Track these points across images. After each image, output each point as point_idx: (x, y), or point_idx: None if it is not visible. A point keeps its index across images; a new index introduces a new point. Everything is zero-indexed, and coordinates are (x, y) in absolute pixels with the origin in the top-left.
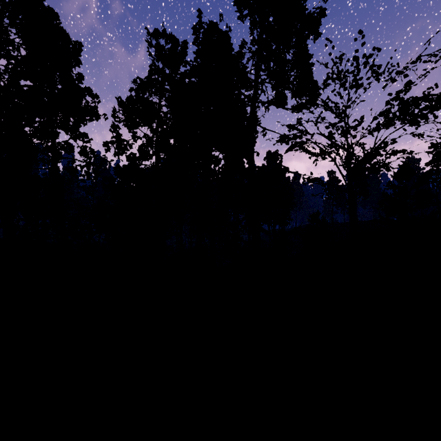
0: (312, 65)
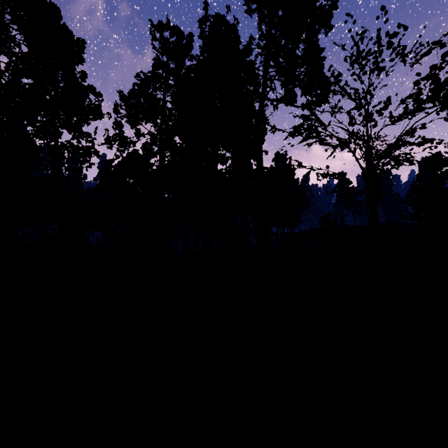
0: (324, 59)
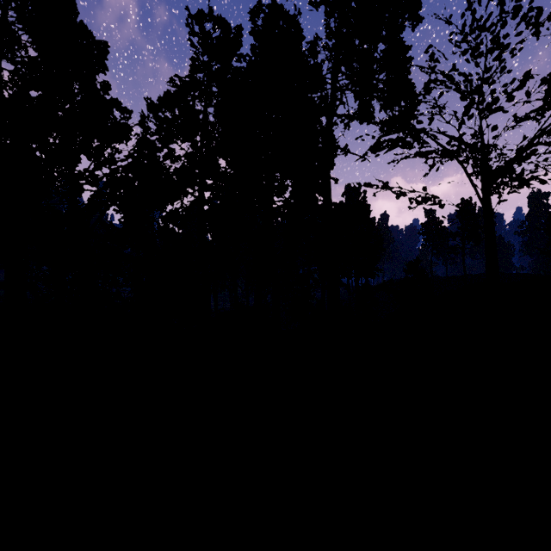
0: (410, 60)
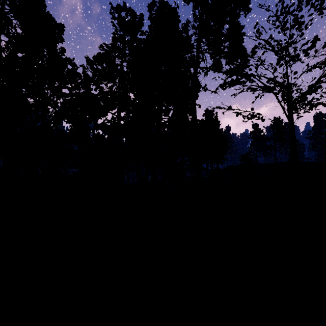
0: (243, 34)
